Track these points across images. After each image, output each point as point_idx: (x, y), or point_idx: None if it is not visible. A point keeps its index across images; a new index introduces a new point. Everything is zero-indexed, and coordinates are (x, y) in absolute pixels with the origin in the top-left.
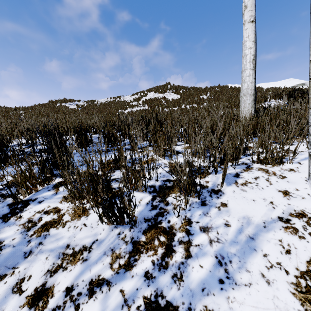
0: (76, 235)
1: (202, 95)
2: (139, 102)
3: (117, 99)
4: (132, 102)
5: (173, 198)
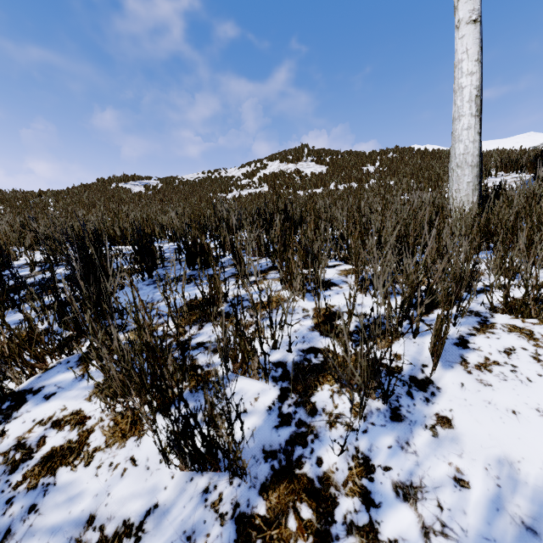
0: (112, 490)
1: (367, 166)
2: (253, 179)
3: (214, 174)
4: (241, 179)
5: (325, 397)
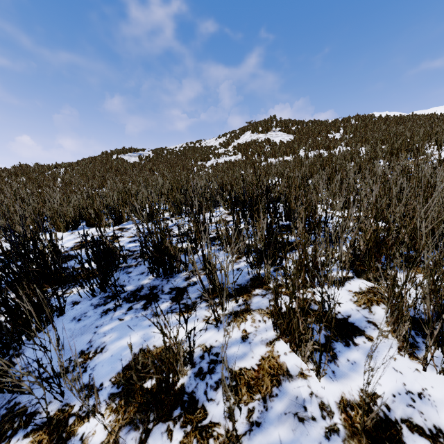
0: None
1: (331, 134)
2: (229, 148)
3: (196, 145)
4: (218, 148)
5: None
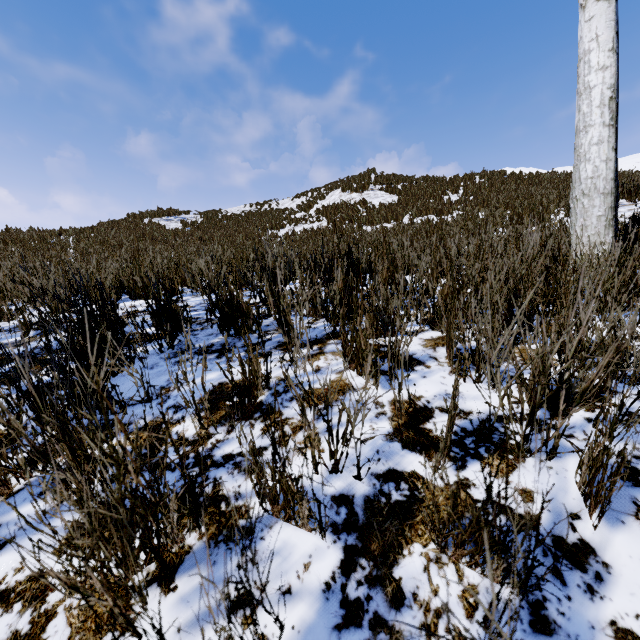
0: None
1: (448, 195)
2: (310, 212)
3: (264, 207)
4: (295, 212)
5: (416, 569)
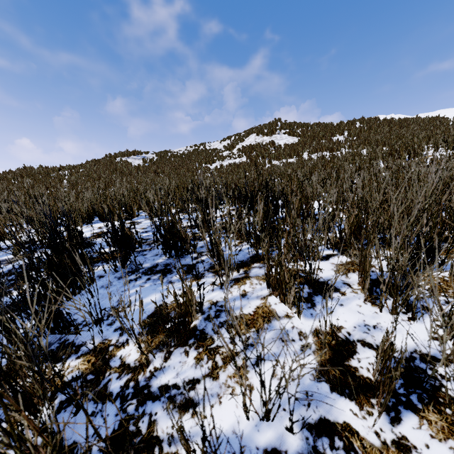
0: None
1: (336, 136)
2: (233, 151)
3: (200, 147)
4: (222, 151)
5: None
